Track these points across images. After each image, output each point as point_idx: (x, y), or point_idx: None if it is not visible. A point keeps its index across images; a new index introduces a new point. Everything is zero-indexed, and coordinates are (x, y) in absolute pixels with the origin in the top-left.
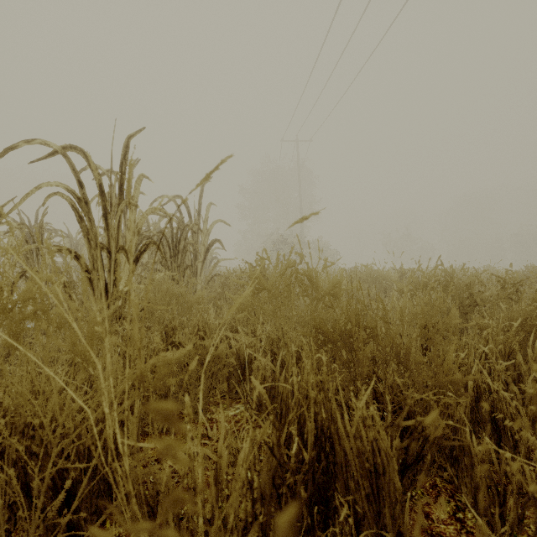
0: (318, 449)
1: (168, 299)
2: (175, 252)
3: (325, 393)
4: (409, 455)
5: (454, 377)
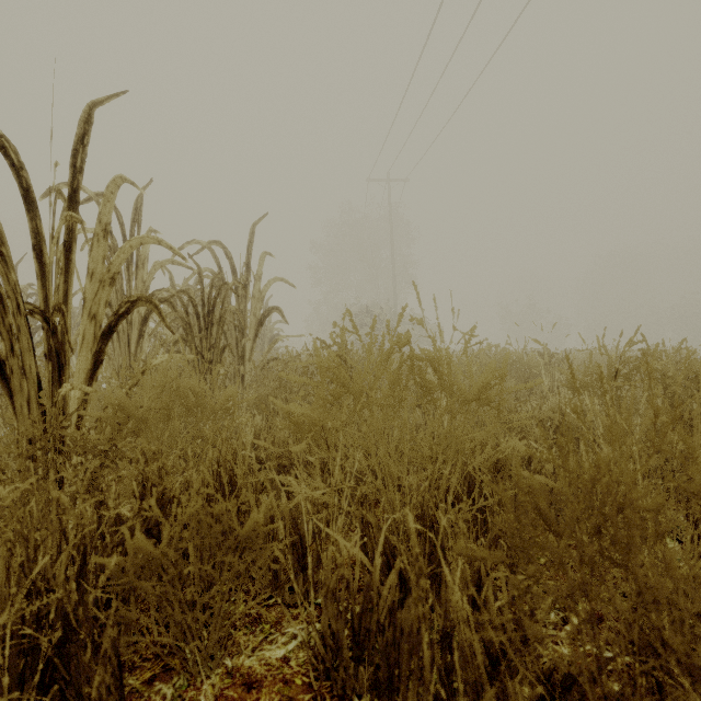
0: None
1: (166, 405)
2: (207, 324)
3: None
4: None
5: None
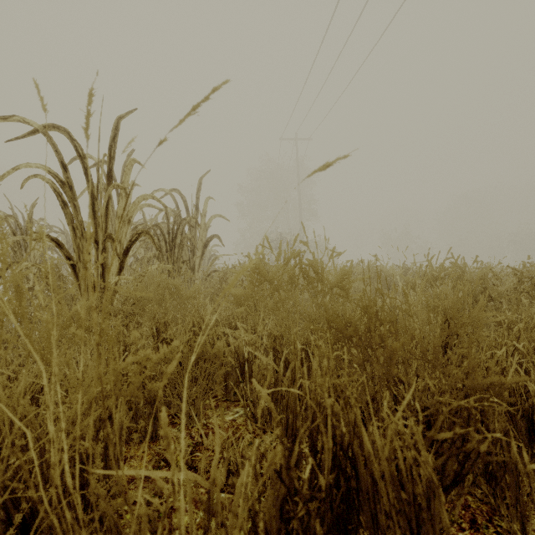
0: (336, 470)
1: (161, 292)
2: (172, 246)
3: (345, 400)
4: (445, 474)
5: (494, 380)
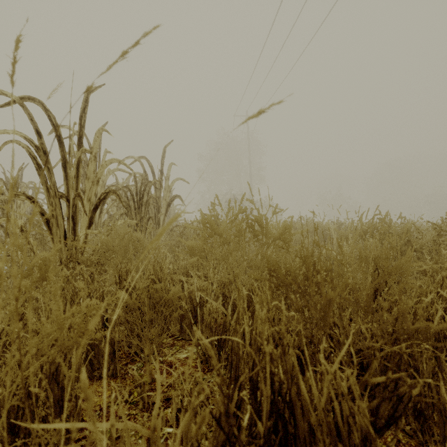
0: (274, 416)
1: (125, 244)
2: (139, 205)
3: (283, 348)
4: (379, 417)
5: (423, 326)
